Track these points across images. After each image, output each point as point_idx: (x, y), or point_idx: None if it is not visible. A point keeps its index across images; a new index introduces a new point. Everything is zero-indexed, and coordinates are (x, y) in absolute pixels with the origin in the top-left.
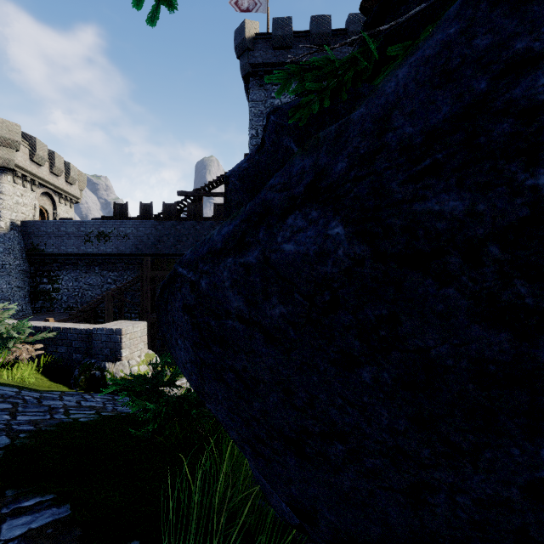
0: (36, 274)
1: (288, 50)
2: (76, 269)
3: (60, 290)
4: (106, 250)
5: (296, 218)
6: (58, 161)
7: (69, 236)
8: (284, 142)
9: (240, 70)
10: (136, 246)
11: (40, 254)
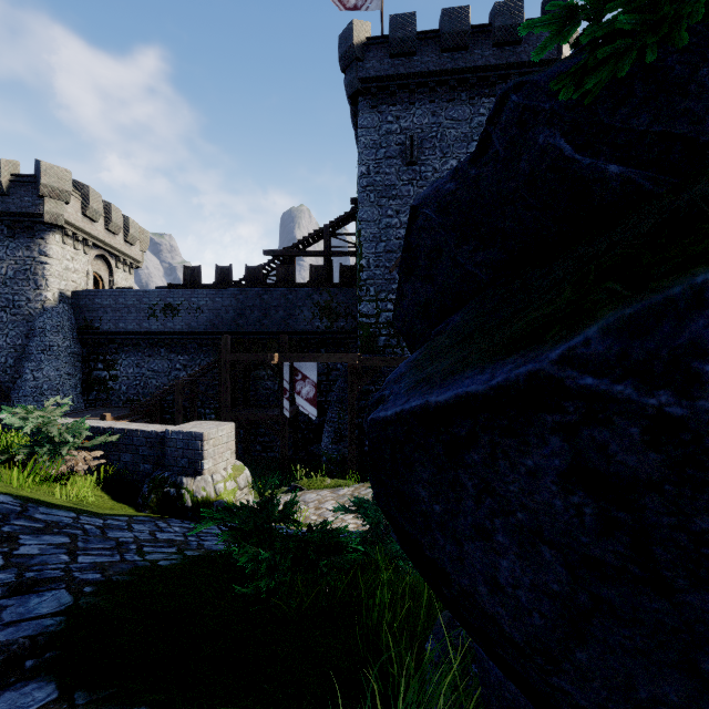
0: (89, 357)
1: (410, 57)
2: (137, 352)
3: (118, 378)
4: (174, 327)
5: None
6: (115, 215)
7: (129, 310)
8: (539, 138)
9: (346, 87)
10: (211, 321)
11: (94, 333)
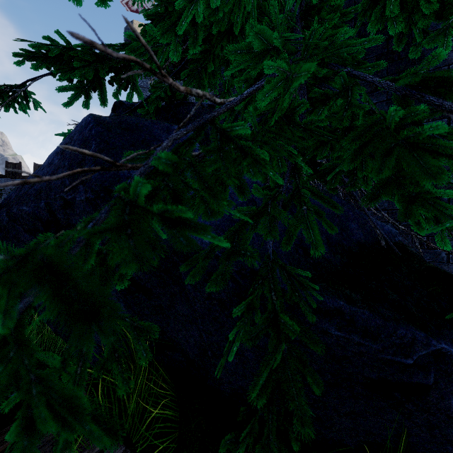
0: None
1: None
2: None
3: None
4: None
5: (2, 210)
6: None
7: None
8: None
9: None
10: None
11: None
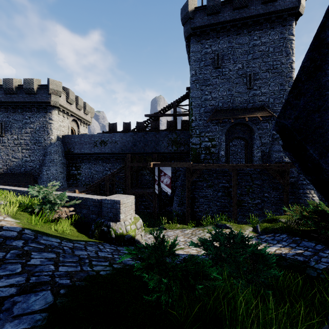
0: (69, 165)
1: (217, 14)
2: (89, 162)
3: (81, 174)
4: (105, 151)
5: None
6: (80, 101)
7: (85, 143)
8: None
9: (185, 33)
10: (121, 148)
11: (71, 154)
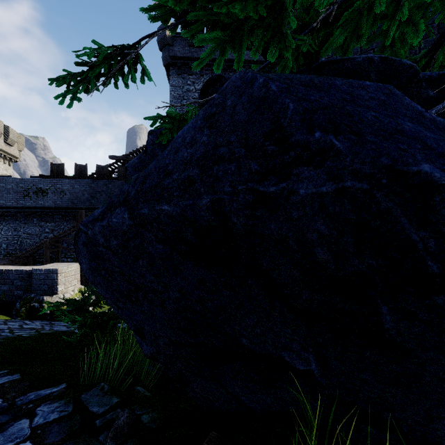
0: None
1: (201, 48)
2: (15, 221)
3: None
4: (44, 204)
5: (119, 209)
6: None
7: (8, 191)
8: (156, 151)
9: (162, 60)
10: (72, 200)
11: None
